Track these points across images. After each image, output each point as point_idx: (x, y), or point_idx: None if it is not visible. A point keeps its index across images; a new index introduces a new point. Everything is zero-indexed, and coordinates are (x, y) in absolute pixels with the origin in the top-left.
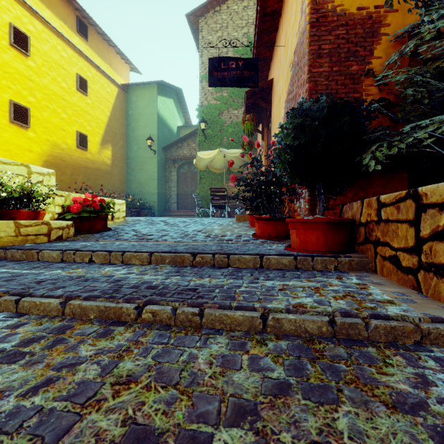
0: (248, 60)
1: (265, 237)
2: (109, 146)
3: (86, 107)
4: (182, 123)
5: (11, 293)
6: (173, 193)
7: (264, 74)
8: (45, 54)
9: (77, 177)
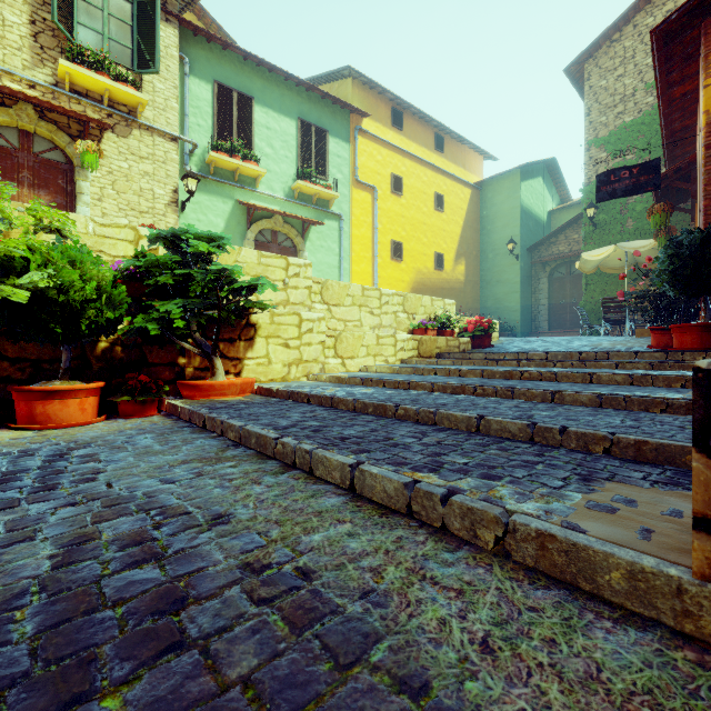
0: (645, 165)
1: (659, 347)
2: (463, 260)
3: (442, 225)
4: (554, 203)
5: (492, 360)
6: (543, 308)
7: (688, 140)
8: (412, 187)
9: None
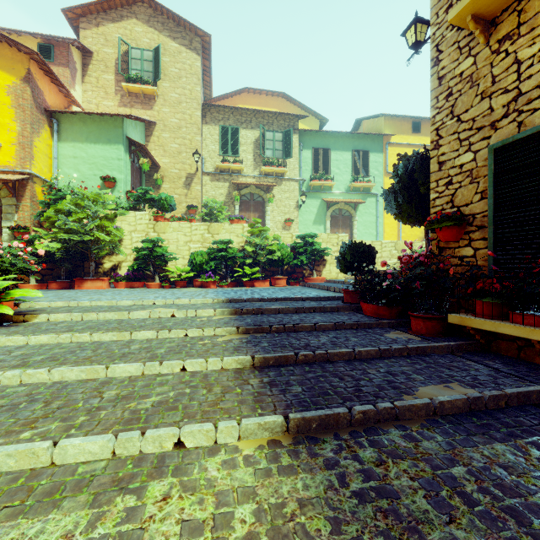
0: None
1: None
2: None
3: None
4: None
5: None
6: None
7: None
8: None
9: None
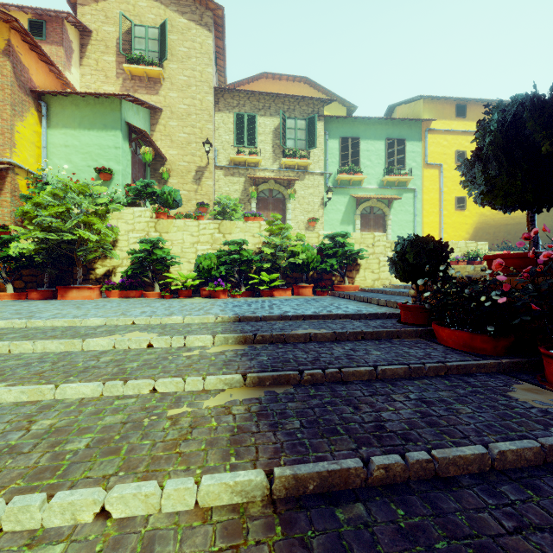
0: None
1: None
2: None
3: None
4: None
5: None
6: None
7: None
8: None
9: (498, 234)
